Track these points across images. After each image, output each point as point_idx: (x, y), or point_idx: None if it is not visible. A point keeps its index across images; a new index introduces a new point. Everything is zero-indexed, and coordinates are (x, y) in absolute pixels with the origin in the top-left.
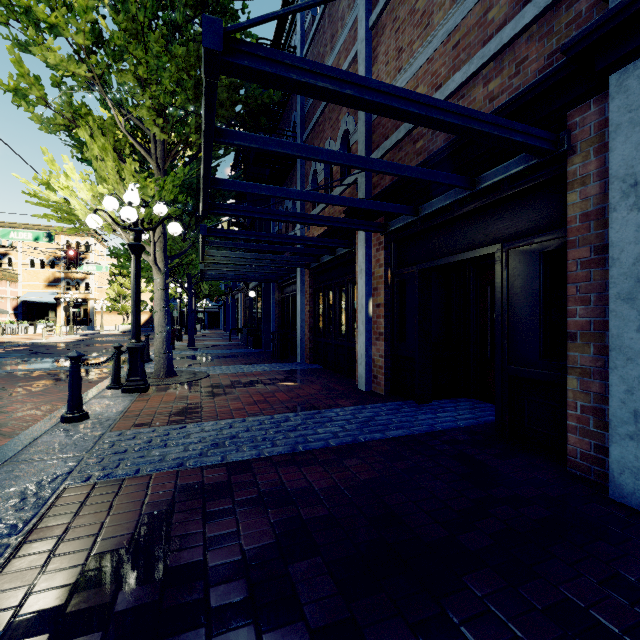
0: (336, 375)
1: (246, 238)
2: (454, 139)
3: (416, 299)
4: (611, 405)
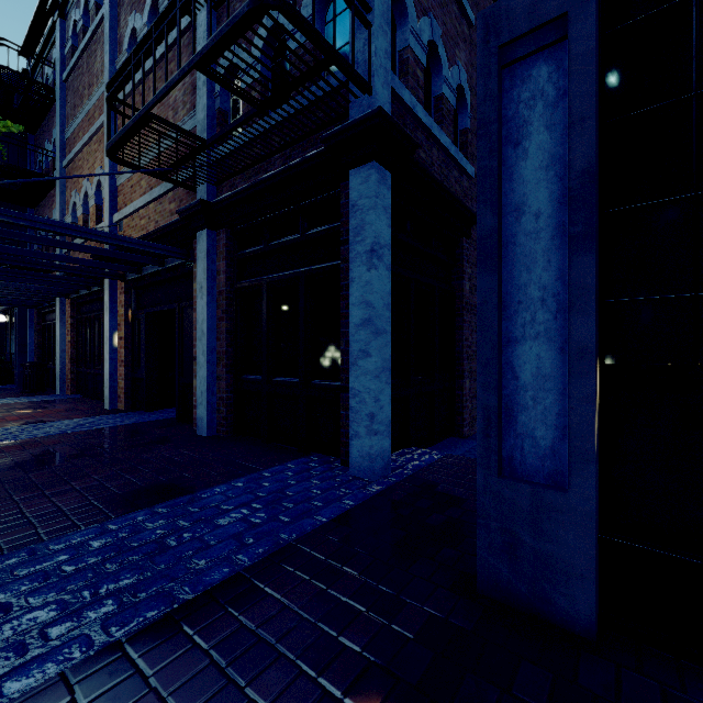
0: (93, 401)
1: None
2: (151, 232)
3: (144, 334)
4: (197, 390)
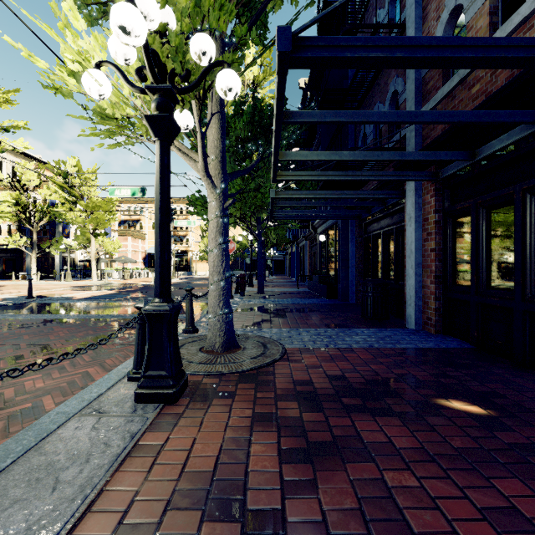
0: None
1: (382, 56)
2: None
3: None
4: None
